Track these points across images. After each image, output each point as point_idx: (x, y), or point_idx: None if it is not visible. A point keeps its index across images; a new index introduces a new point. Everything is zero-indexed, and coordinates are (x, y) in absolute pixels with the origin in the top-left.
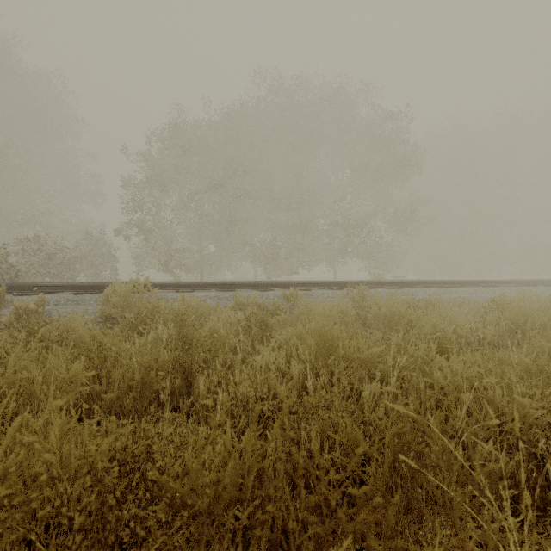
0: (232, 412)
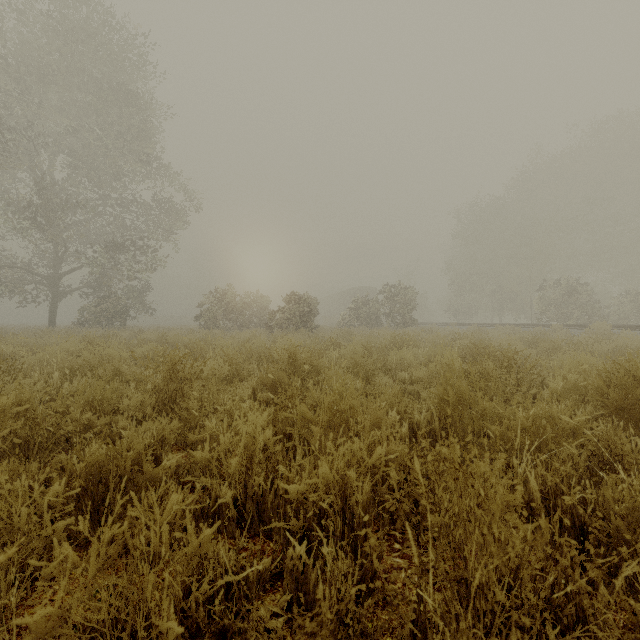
0: None
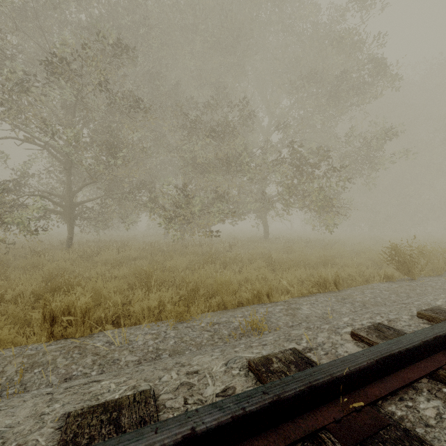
0: None
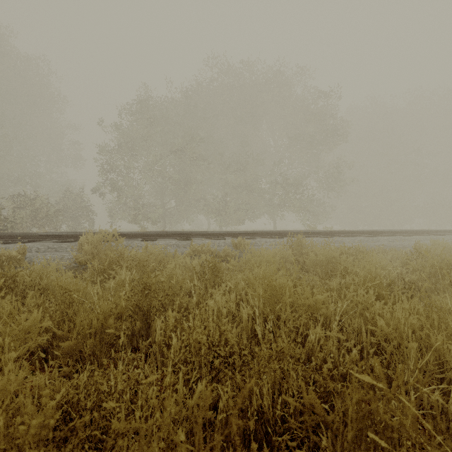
0: (186, 357)
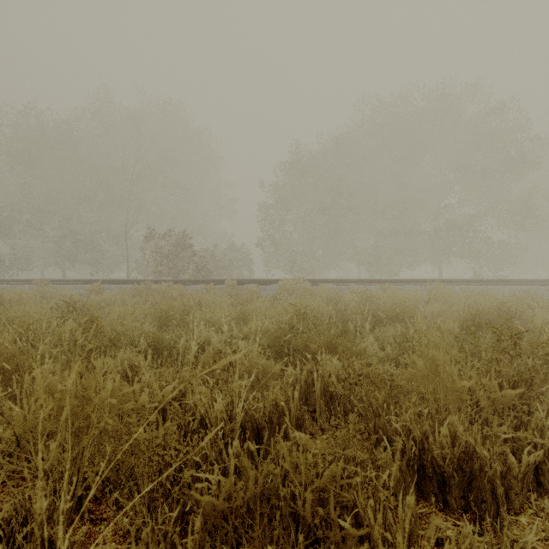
0: None
